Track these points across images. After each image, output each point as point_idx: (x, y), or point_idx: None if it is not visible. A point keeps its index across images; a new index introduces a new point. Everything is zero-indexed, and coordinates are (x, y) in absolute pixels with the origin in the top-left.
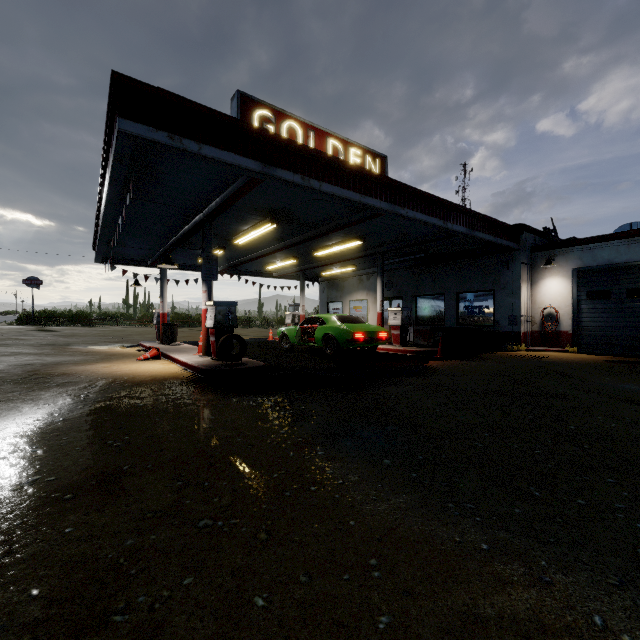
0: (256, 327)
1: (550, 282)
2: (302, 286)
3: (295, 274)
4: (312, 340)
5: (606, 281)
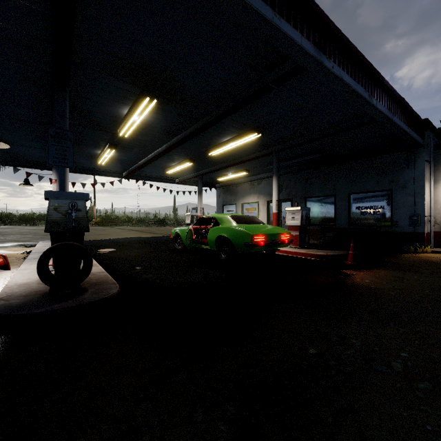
0: (169, 226)
1: None
2: (200, 190)
3: (195, 180)
4: (205, 242)
5: None
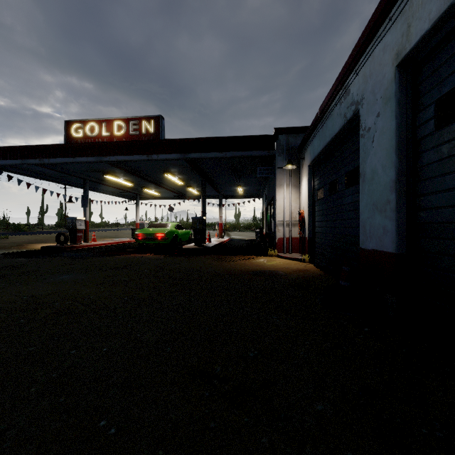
0: None
1: (303, 183)
2: (220, 203)
3: (235, 195)
4: None
5: (322, 176)
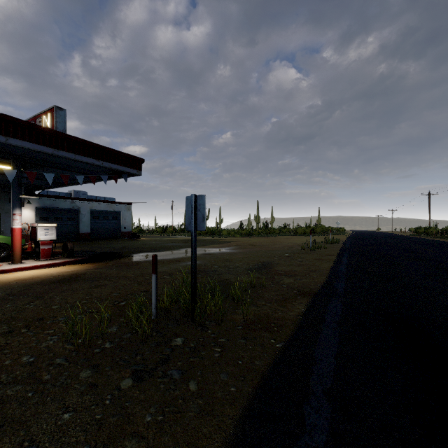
0: None
1: (25, 211)
2: None
3: None
4: None
5: (47, 213)
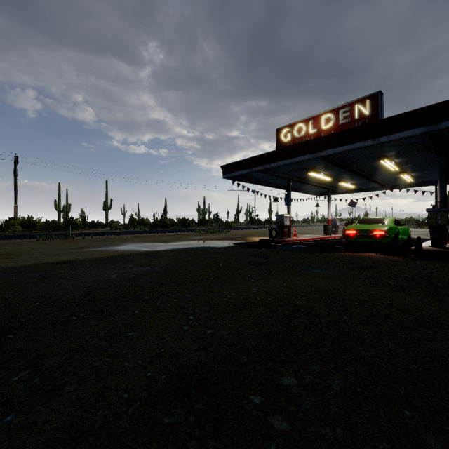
0: None
1: None
2: None
3: None
4: None
5: None
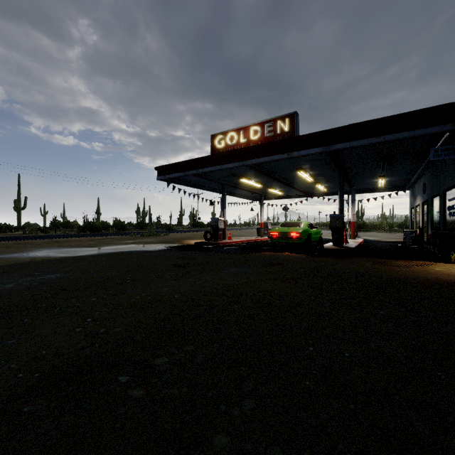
0: None
1: None
2: (352, 199)
3: (371, 188)
4: None
5: None
